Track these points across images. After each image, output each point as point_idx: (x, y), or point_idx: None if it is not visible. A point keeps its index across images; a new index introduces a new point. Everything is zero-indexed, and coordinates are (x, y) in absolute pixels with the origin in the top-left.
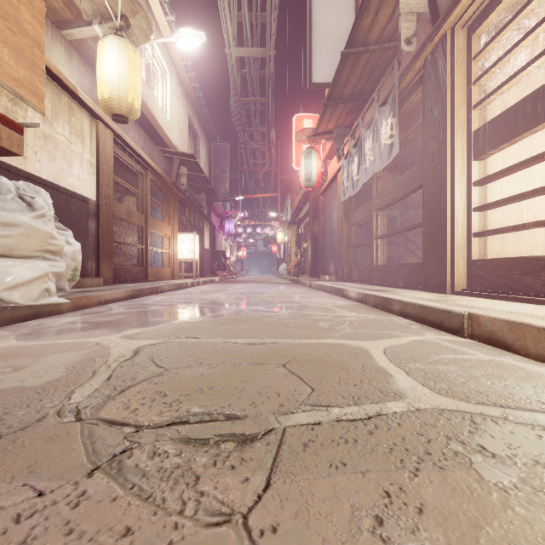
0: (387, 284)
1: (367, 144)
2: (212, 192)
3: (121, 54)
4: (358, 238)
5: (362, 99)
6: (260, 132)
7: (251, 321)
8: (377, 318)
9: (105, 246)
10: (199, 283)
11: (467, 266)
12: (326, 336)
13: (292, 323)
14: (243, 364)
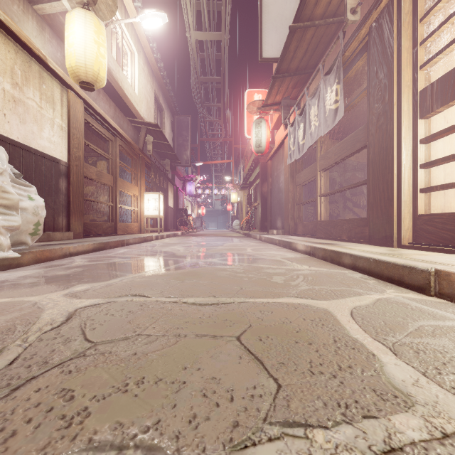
0: (331, 238)
1: (312, 111)
2: (175, 158)
3: (87, 25)
4: (303, 197)
5: (307, 72)
6: (216, 107)
7: (205, 275)
8: (329, 271)
9: (75, 203)
10: (163, 236)
11: (413, 221)
12: (282, 294)
13: (246, 277)
14: (190, 335)
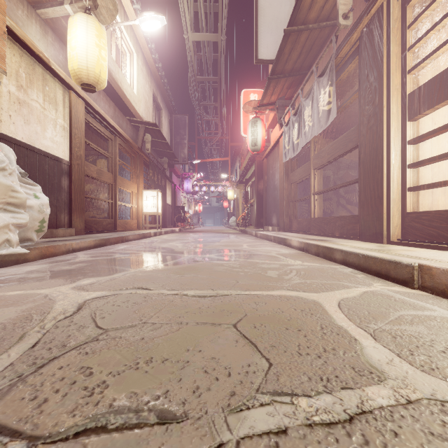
0: (325, 234)
1: (306, 111)
2: (173, 156)
3: (89, 29)
4: (297, 195)
5: (301, 73)
6: (213, 106)
7: (203, 270)
8: (321, 266)
9: (77, 201)
10: (161, 233)
11: (402, 218)
12: (276, 287)
13: (242, 272)
14: (191, 323)
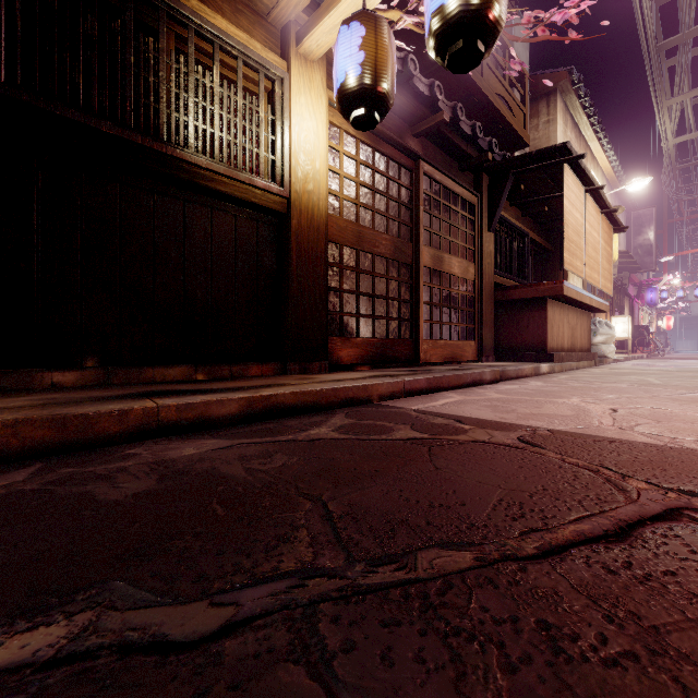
0: None
1: None
2: (636, 269)
3: None
4: None
5: None
6: None
7: None
8: None
9: None
10: (634, 357)
11: None
12: None
13: None
14: None
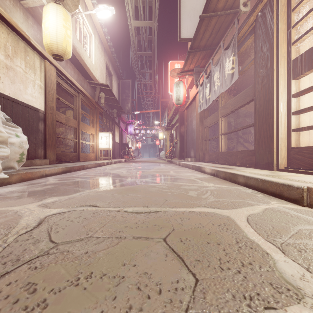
0: (229, 164)
1: (215, 75)
2: (120, 109)
3: (58, 15)
4: (209, 135)
5: (211, 48)
6: (149, 73)
7: (140, 190)
8: (229, 187)
9: (50, 139)
10: (112, 162)
11: (288, 152)
12: (196, 205)
13: (169, 192)
14: (128, 237)
